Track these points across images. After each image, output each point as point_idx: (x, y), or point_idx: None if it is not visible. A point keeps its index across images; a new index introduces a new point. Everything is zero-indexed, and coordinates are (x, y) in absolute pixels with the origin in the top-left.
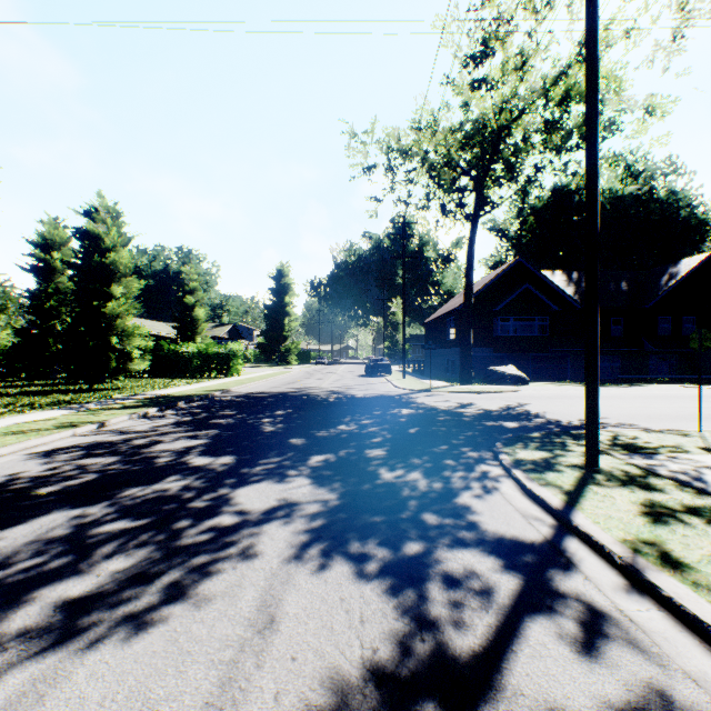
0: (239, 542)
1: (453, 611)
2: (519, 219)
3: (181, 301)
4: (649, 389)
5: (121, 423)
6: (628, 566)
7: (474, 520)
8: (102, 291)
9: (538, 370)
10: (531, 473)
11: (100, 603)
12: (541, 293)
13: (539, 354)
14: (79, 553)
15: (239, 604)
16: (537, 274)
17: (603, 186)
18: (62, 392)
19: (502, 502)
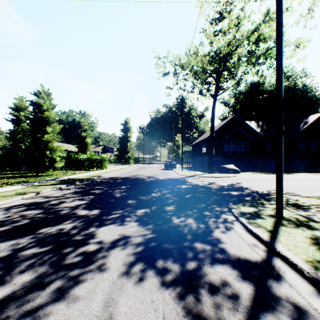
0: (96, 261)
1: (217, 310)
2: (234, 98)
3: (80, 135)
4: (296, 175)
5: (47, 192)
6: (313, 278)
7: (223, 247)
8: (42, 130)
9: (243, 166)
10: (249, 220)
11: (11, 305)
12: (245, 131)
13: (244, 159)
14: (7, 269)
15: (92, 305)
16: (243, 123)
17: (273, 82)
18: (23, 177)
19: (236, 236)
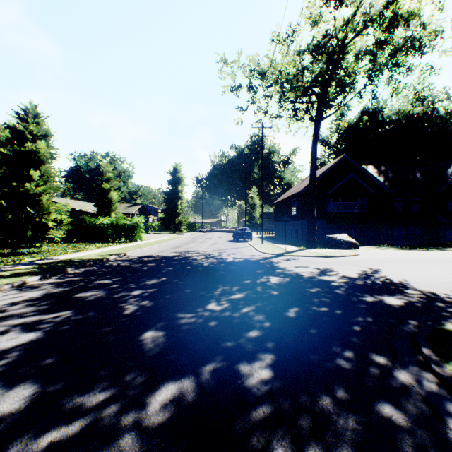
0: None
1: None
2: (337, 133)
3: (100, 187)
4: None
5: None
6: None
7: None
8: (23, 175)
9: (358, 237)
10: None
11: None
12: (362, 181)
13: (359, 225)
14: None
15: None
16: (358, 167)
17: (399, 107)
18: None
19: None
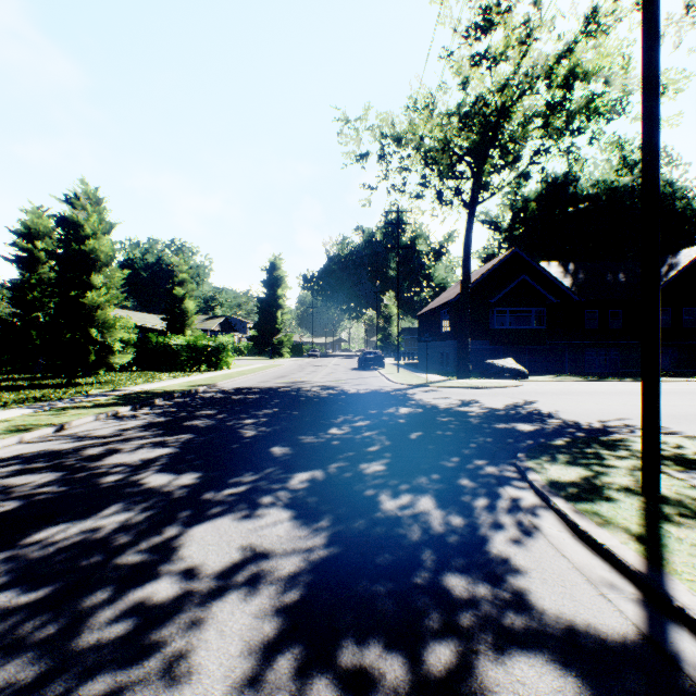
0: (168, 642)
1: None
2: (512, 211)
3: (170, 293)
4: None
5: (84, 426)
6: None
7: (521, 589)
8: (82, 281)
9: (534, 363)
10: (577, 503)
11: None
12: (538, 285)
13: (536, 347)
14: None
15: None
16: (533, 265)
17: (598, 177)
18: (38, 387)
19: (551, 552)
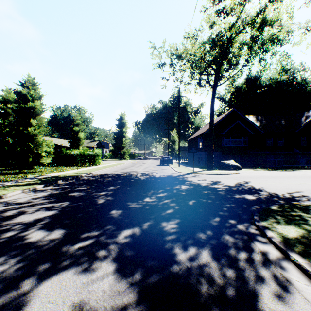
0: None
1: None
2: (230, 93)
3: (72, 129)
4: (305, 172)
5: (14, 196)
6: None
7: None
8: (26, 122)
9: (242, 162)
10: None
11: None
12: (245, 125)
13: (243, 155)
14: None
15: None
16: (242, 116)
17: (271, 76)
18: (3, 174)
19: None
